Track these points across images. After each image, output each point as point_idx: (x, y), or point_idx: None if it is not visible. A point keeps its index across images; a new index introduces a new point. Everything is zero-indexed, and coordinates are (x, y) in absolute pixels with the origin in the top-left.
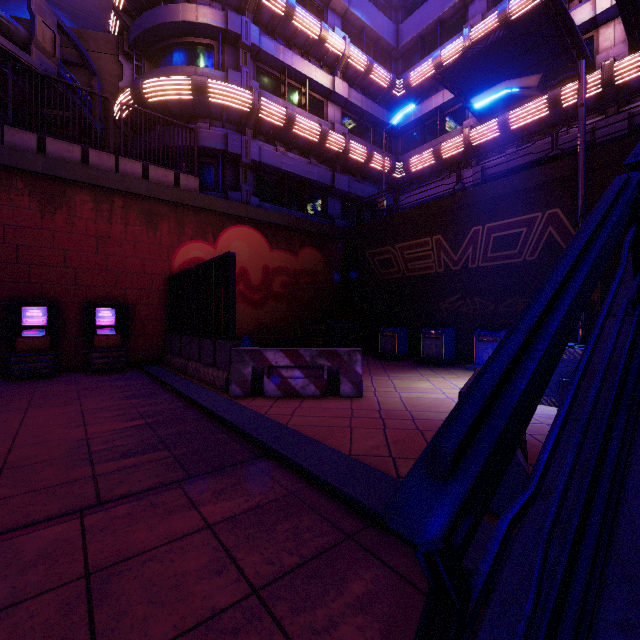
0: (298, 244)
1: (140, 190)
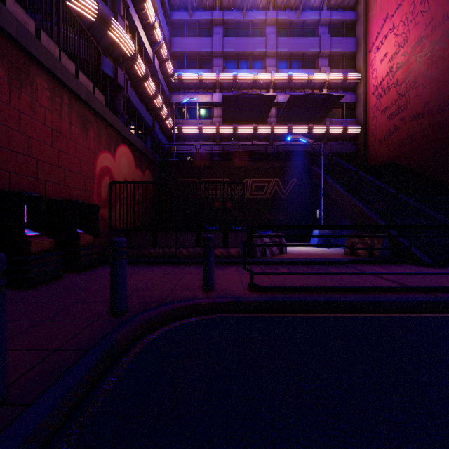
0: (144, 166)
1: (82, 94)
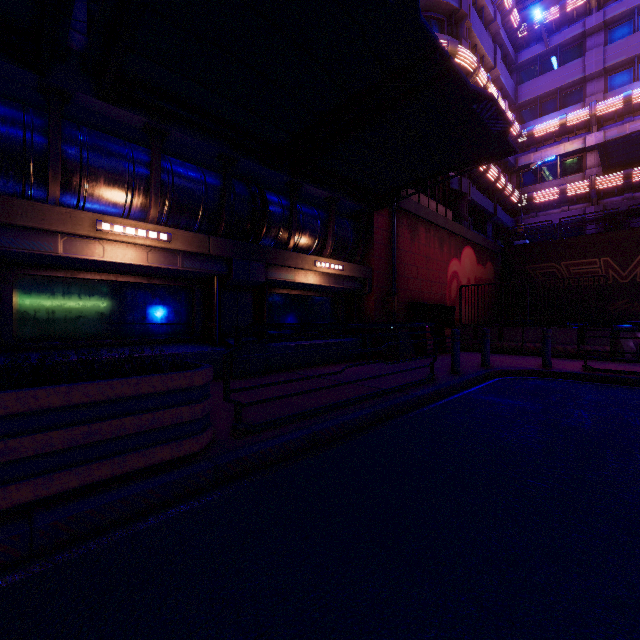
0: (485, 260)
1: (441, 223)
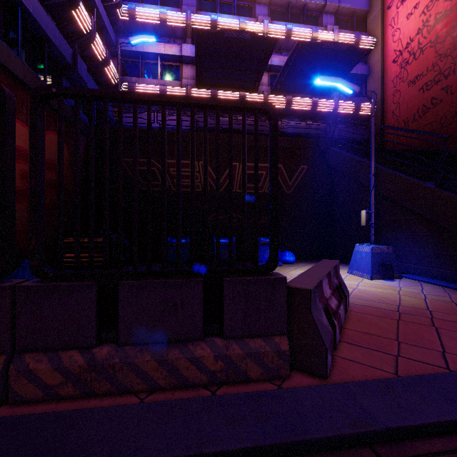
0: None
1: None
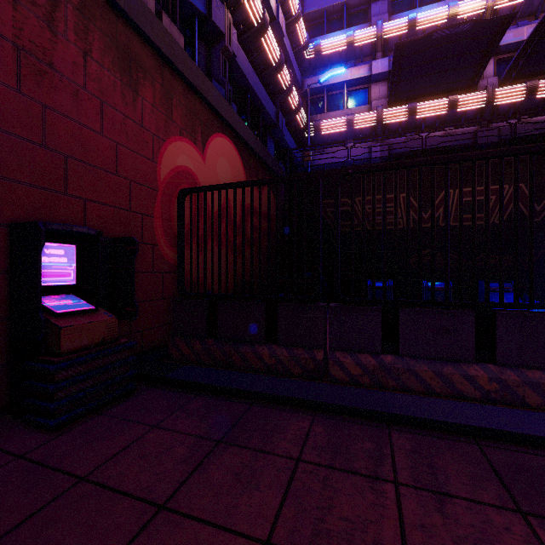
0: None
1: None
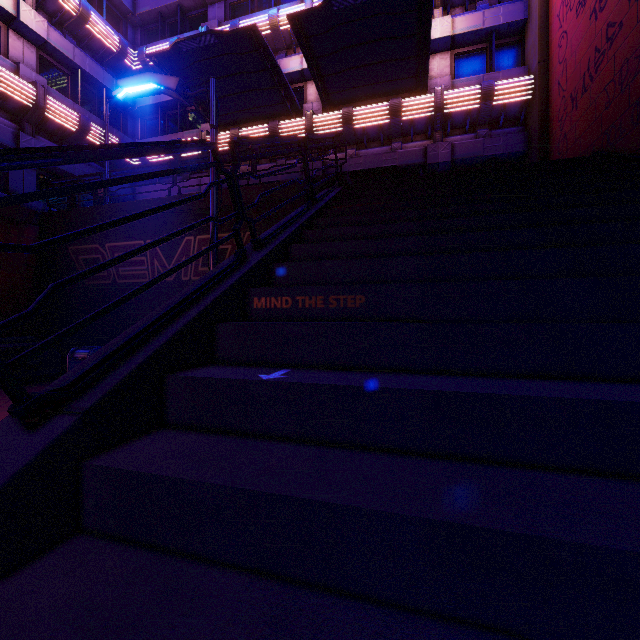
0: None
1: None
